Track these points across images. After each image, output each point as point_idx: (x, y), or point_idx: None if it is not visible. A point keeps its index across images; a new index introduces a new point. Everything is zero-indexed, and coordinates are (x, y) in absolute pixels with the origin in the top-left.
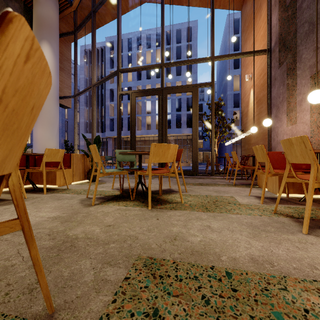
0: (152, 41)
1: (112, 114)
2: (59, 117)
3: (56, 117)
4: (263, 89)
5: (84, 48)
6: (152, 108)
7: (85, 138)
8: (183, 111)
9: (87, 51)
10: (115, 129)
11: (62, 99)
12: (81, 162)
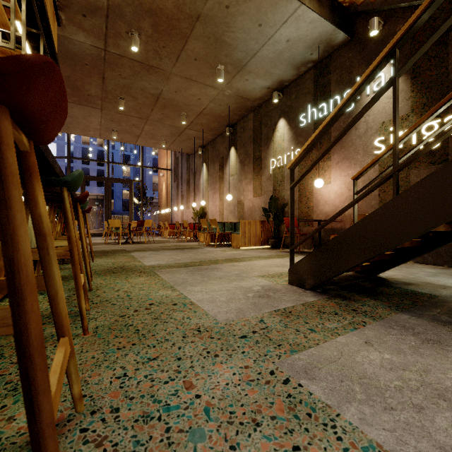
0: None
1: None
2: None
3: None
4: (169, 187)
5: None
6: None
7: None
8: (92, 165)
9: None
10: None
11: None
12: None
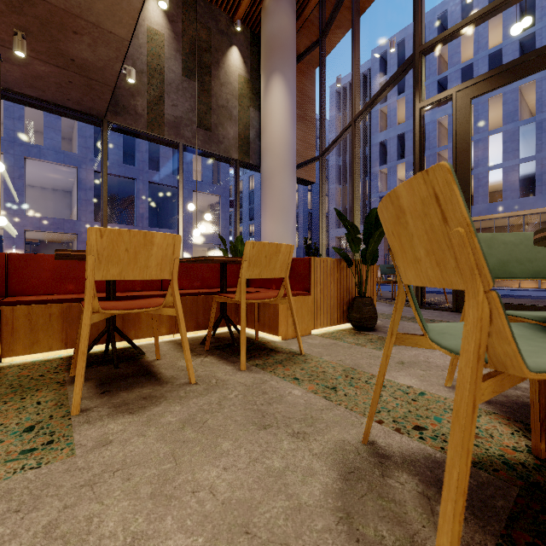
0: (478, 5)
1: (383, 188)
2: (300, 209)
3: (292, 199)
4: None
5: (335, 87)
6: (478, 156)
7: (342, 219)
8: None
9: (340, 91)
10: None
11: (301, 167)
12: (333, 279)
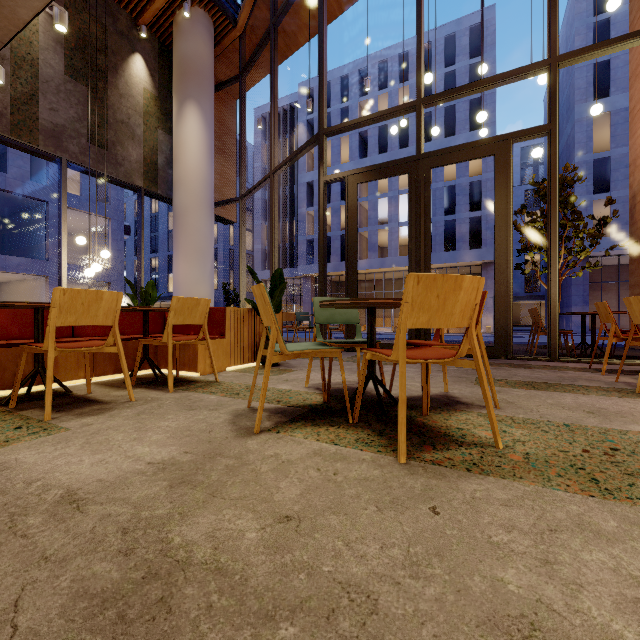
0: (391, 72)
1: (310, 230)
2: (219, 244)
3: (210, 240)
4: None
5: (260, 111)
6: (391, 212)
7: (253, 276)
8: (460, 213)
9: (266, 117)
10: (316, 260)
11: (220, 206)
12: (245, 326)
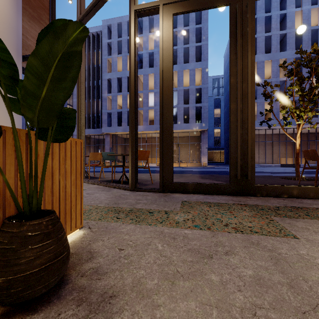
0: (156, 24)
1: (109, 107)
2: None
3: None
4: None
5: None
6: (156, 100)
7: None
8: (191, 104)
9: None
10: (113, 125)
11: None
12: None
